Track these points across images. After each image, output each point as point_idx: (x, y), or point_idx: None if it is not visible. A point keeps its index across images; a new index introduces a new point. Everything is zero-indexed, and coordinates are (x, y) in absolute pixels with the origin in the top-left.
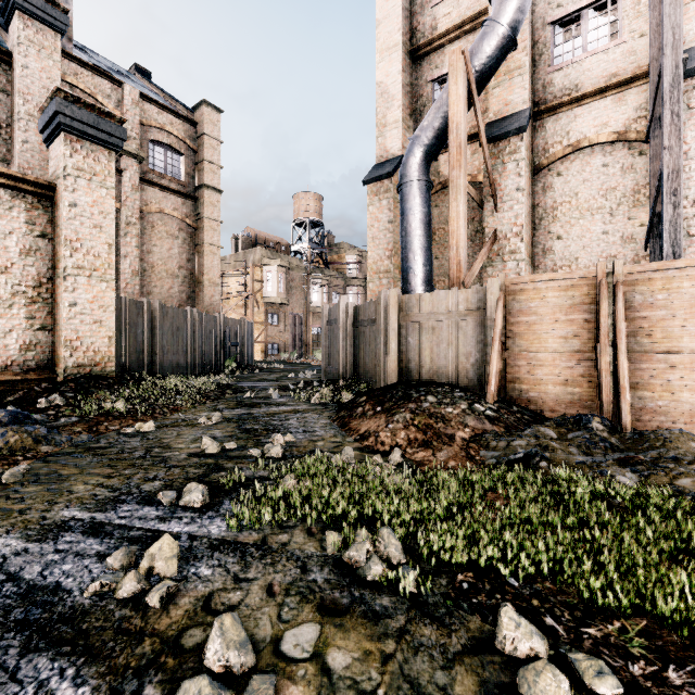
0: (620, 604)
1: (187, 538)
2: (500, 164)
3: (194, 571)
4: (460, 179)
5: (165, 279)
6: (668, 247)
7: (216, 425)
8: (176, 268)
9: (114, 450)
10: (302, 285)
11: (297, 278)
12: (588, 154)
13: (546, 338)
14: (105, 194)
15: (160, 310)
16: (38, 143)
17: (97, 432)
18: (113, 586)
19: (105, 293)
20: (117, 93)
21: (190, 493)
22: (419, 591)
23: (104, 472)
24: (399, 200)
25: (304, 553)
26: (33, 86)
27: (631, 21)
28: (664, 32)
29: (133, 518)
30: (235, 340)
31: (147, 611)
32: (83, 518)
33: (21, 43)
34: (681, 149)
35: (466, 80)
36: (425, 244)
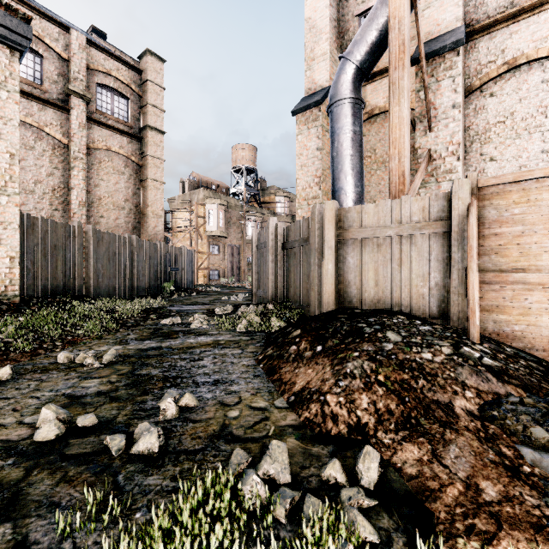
0: None
1: None
2: (433, 82)
3: None
4: (404, 80)
5: (112, 211)
6: None
7: (103, 368)
8: (122, 201)
9: None
10: (239, 221)
11: (234, 215)
12: (524, 72)
13: (539, 253)
14: (6, 98)
15: (93, 234)
16: None
17: None
18: None
19: (6, 208)
20: (65, 38)
21: None
22: None
23: None
24: (327, 129)
25: None
26: None
27: None
28: None
29: None
30: (175, 266)
31: None
32: None
33: None
34: None
35: None
36: (356, 164)
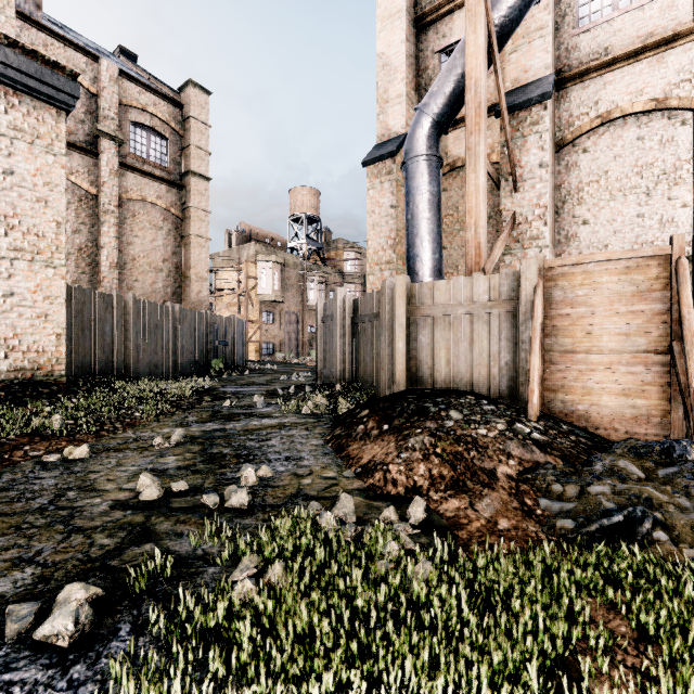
0: None
1: None
2: (519, 137)
3: None
4: (480, 146)
5: (148, 273)
6: None
7: (174, 448)
8: (160, 261)
9: (10, 494)
10: (298, 282)
11: (292, 275)
12: (619, 127)
13: (600, 335)
14: (52, 162)
15: (133, 304)
16: None
17: (6, 462)
18: None
19: (52, 282)
20: (93, 69)
21: (53, 617)
22: None
23: None
24: (402, 183)
25: None
26: None
27: None
28: None
29: None
30: (223, 339)
31: None
32: None
33: None
34: None
35: (486, 29)
36: (434, 229)
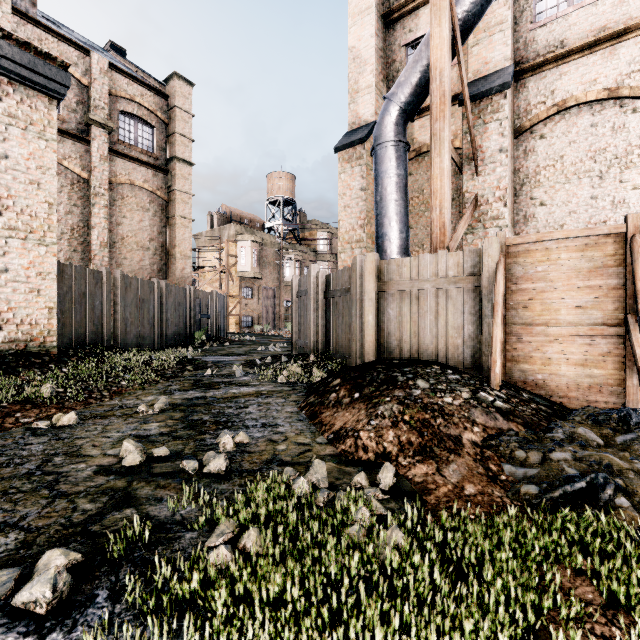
0: None
1: None
2: (481, 124)
3: None
4: (445, 132)
5: (135, 251)
6: None
7: (157, 415)
8: (147, 241)
9: None
10: (275, 260)
11: (270, 253)
12: (574, 114)
13: (558, 308)
14: (45, 147)
15: (122, 280)
16: None
17: None
18: None
19: (45, 259)
20: (85, 62)
21: (31, 584)
22: None
23: None
24: (371, 167)
25: None
26: None
27: None
28: None
29: None
30: (206, 312)
31: None
32: None
33: None
34: None
35: (450, 23)
36: (401, 210)
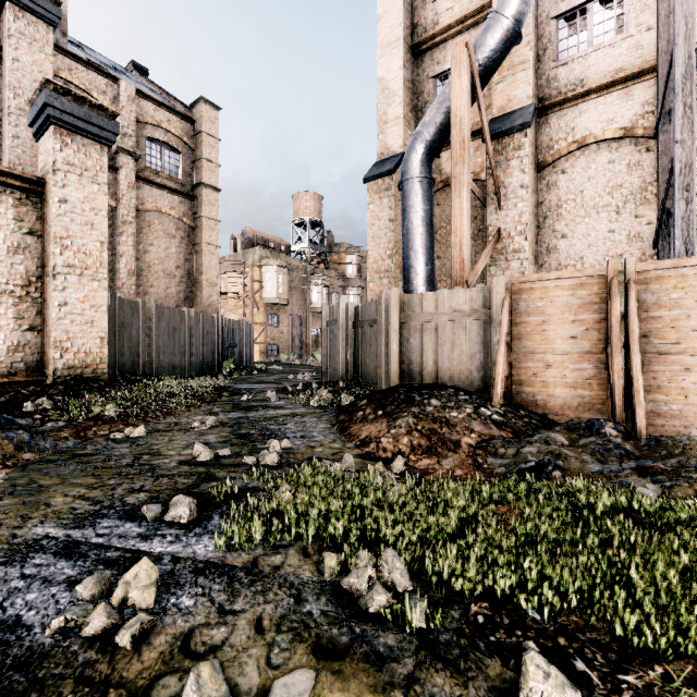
0: (661, 644)
1: (169, 560)
2: (503, 161)
3: (175, 601)
4: (464, 175)
5: (162, 279)
6: (680, 244)
7: (210, 429)
8: (173, 268)
9: (100, 457)
10: (302, 285)
11: (296, 278)
12: (593, 151)
13: (554, 339)
14: (97, 190)
15: (155, 310)
16: (29, 139)
17: (84, 438)
18: (80, 622)
19: (97, 293)
20: (113, 90)
21: (176, 507)
22: (429, 626)
23: (87, 483)
24: (400, 198)
25: (299, 578)
26: (24, 80)
27: (638, 14)
28: (676, 21)
29: (112, 536)
30: (233, 341)
31: (115, 654)
32: (57, 536)
33: (11, 36)
34: (694, 142)
35: (469, 74)
36: (427, 243)
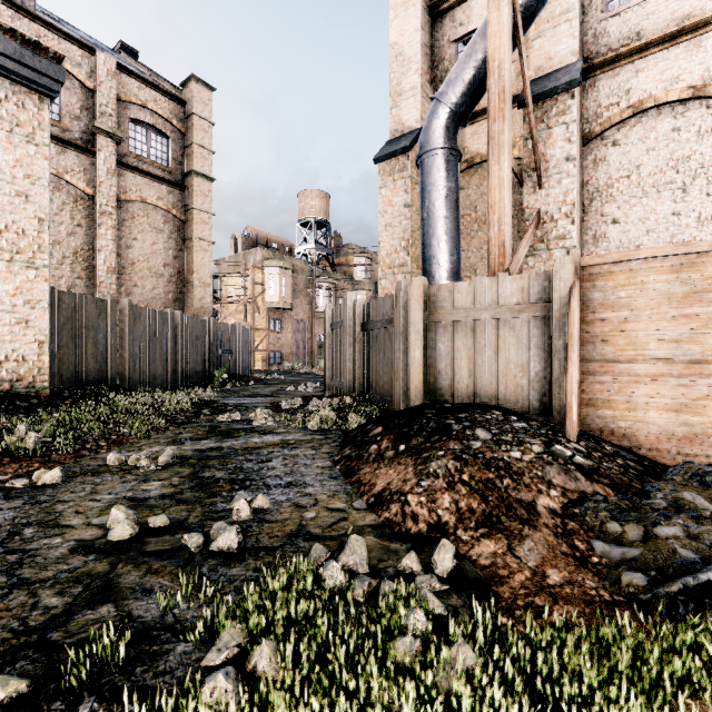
0: None
1: None
2: (544, 129)
3: None
4: (504, 134)
5: (148, 278)
6: None
7: (161, 470)
8: (161, 266)
9: None
10: (307, 288)
11: (301, 281)
12: (652, 117)
13: (646, 342)
14: (34, 153)
15: (129, 310)
16: None
17: None
18: None
19: (34, 284)
20: (90, 62)
21: None
22: None
23: None
24: (416, 180)
25: None
26: None
27: None
28: None
29: None
30: (227, 347)
31: None
32: None
33: None
34: None
35: (510, 7)
36: (451, 228)
